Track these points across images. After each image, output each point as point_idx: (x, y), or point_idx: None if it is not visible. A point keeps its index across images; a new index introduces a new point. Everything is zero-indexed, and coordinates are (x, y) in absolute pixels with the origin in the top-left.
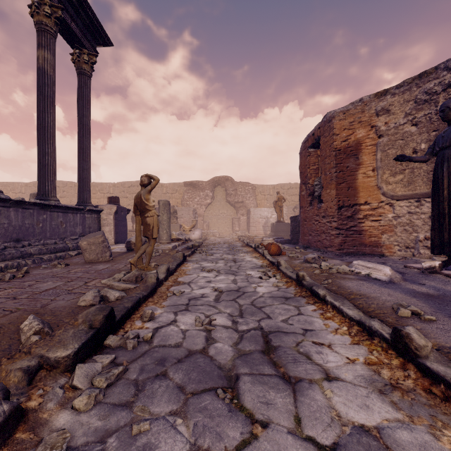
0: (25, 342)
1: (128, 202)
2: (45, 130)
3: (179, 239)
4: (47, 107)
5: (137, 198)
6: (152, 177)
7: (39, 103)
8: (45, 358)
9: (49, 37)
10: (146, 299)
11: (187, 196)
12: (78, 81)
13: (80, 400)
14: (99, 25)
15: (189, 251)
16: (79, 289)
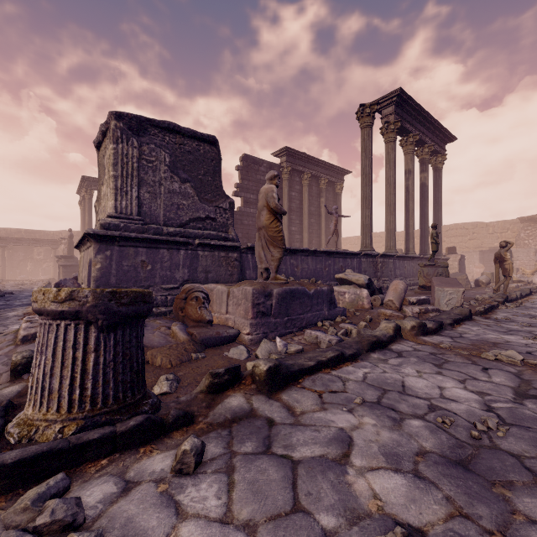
0: (481, 300)
1: (445, 246)
2: (424, 216)
3: (520, 281)
4: (425, 204)
5: (497, 254)
6: (508, 242)
7: (421, 203)
8: (495, 300)
9: (426, 164)
10: (513, 301)
11: (525, 235)
12: (434, 176)
13: (511, 306)
14: (449, 135)
15: (533, 290)
16: (475, 296)
